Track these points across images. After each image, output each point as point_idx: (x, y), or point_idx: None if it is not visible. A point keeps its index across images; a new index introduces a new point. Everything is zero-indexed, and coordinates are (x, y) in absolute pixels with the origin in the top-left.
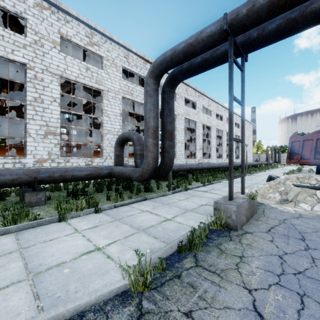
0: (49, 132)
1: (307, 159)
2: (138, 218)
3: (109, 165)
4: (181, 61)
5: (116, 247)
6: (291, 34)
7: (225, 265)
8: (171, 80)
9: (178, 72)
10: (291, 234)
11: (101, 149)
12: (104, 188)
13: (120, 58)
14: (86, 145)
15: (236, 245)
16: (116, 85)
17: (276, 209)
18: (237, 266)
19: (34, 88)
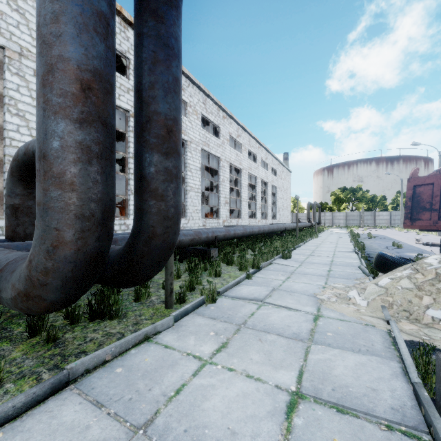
0: None
1: None
2: None
3: None
4: None
5: None
6: None
7: None
8: None
9: None
10: None
11: None
12: None
13: None
14: None
15: None
16: None
17: None
18: None
19: None
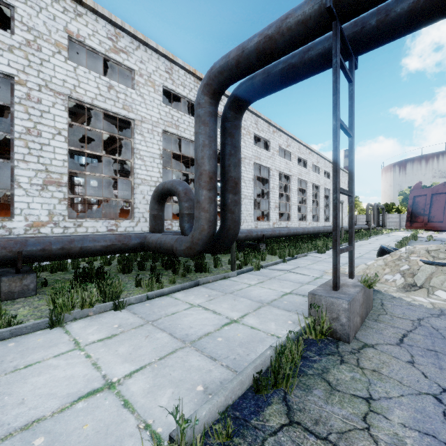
0: (51, 181)
1: (439, 223)
2: (185, 318)
3: (143, 231)
4: (254, 66)
5: (142, 380)
6: (433, 20)
7: (343, 421)
8: (237, 100)
9: (247, 87)
10: (439, 347)
11: (131, 207)
12: (135, 266)
13: (160, 73)
14: (111, 201)
15: (354, 372)
16: (154, 112)
17: (401, 300)
18: (365, 422)
19: (26, 114)
